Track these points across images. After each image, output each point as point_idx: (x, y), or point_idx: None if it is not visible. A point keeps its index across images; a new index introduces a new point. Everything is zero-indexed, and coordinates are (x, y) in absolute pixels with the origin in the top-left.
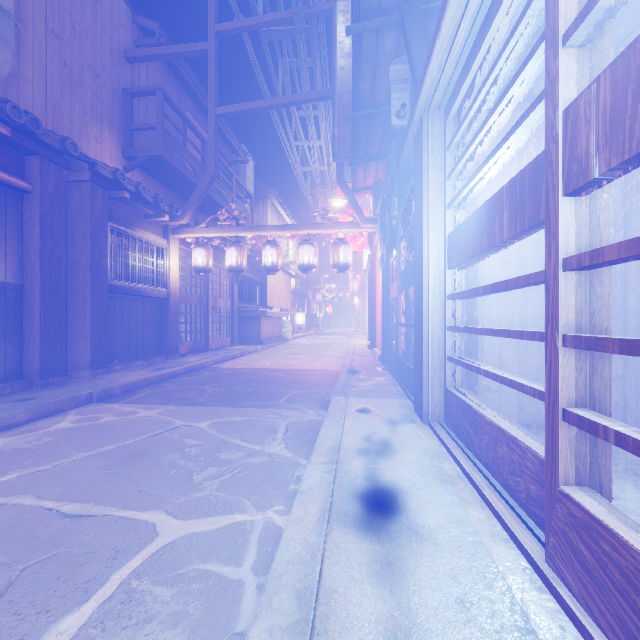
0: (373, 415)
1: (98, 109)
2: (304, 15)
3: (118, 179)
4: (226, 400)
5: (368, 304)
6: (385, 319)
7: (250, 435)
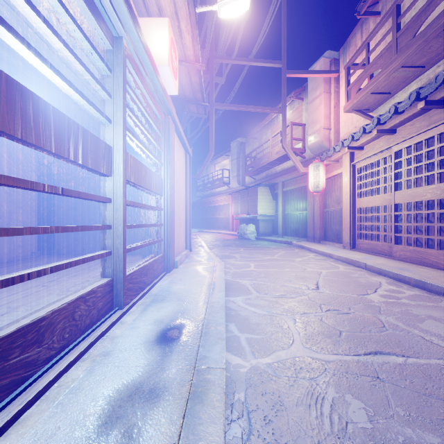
0: None
1: None
2: None
3: None
4: None
5: None
6: None
7: None
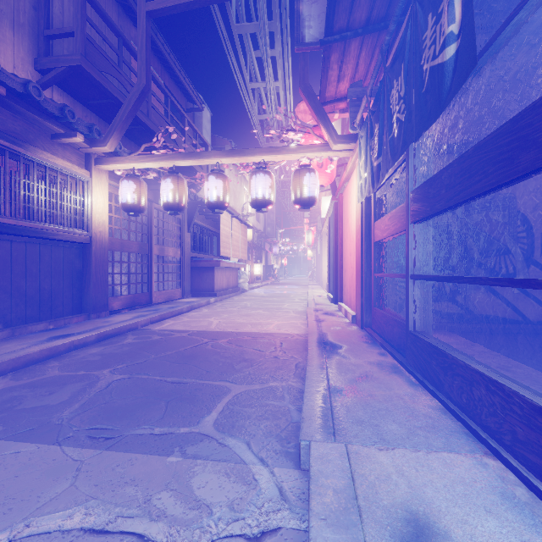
0: None
1: None
2: None
3: None
4: (107, 417)
5: (328, 253)
6: (365, 269)
7: None
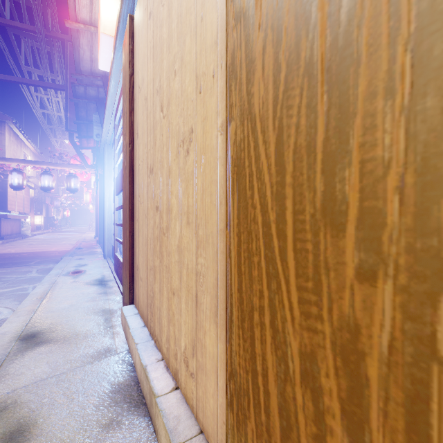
0: (84, 259)
1: None
2: (45, 34)
3: None
4: None
5: None
6: (100, 220)
7: (16, 274)
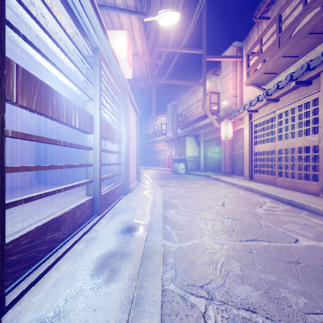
0: None
1: None
2: None
3: None
4: None
5: None
6: None
7: None
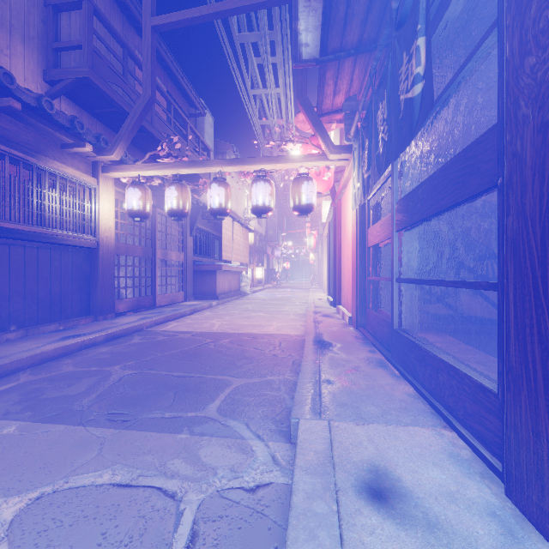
0: (414, 523)
1: (5, 14)
2: None
3: (0, 80)
4: (122, 404)
5: (328, 257)
6: (360, 272)
7: None
